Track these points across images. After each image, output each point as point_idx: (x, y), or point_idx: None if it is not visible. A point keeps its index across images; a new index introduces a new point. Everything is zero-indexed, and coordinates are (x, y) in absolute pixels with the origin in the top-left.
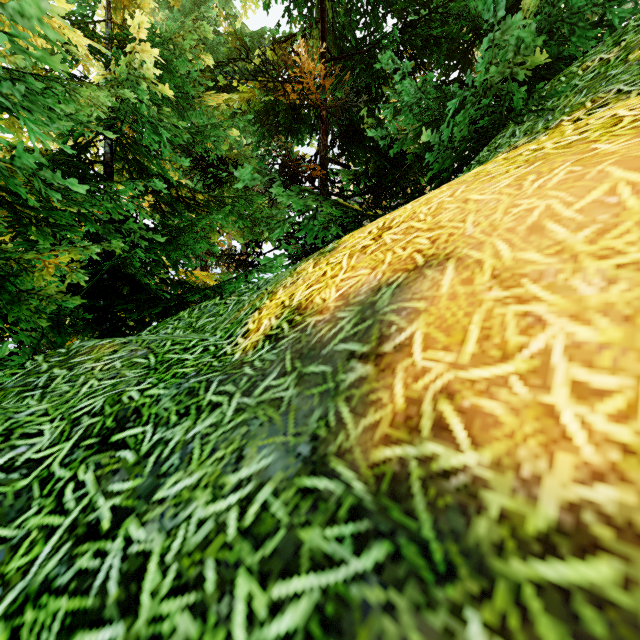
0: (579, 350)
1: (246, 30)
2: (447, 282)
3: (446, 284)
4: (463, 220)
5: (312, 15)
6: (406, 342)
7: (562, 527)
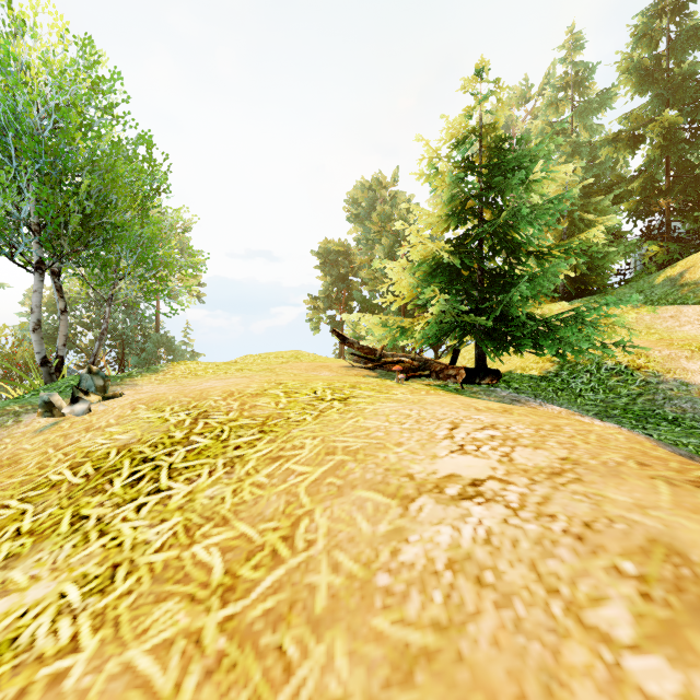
0: (699, 272)
1: (597, 128)
2: (692, 269)
3: (692, 269)
4: (698, 261)
5: (661, 162)
6: (685, 275)
7: (693, 281)
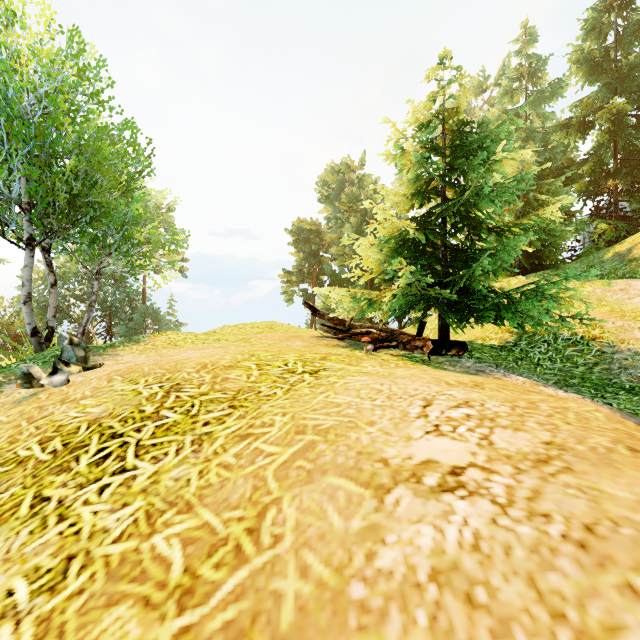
0: None
1: (549, 116)
2: (639, 245)
3: (639, 245)
4: None
5: (609, 146)
6: (633, 251)
7: None
